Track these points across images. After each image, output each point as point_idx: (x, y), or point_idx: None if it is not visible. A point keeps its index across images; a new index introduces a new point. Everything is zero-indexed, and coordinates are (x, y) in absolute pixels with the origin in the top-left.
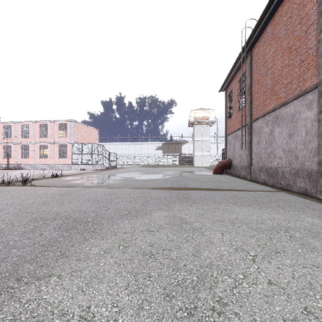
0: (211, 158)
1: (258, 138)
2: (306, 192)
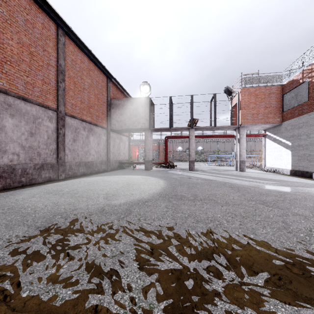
0: None
1: None
2: None
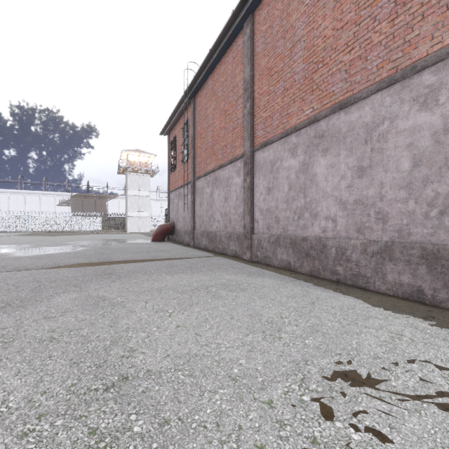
0: (152, 220)
1: (201, 199)
2: (236, 254)
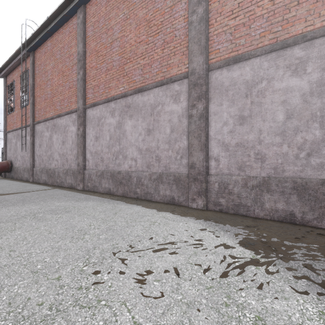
0: None
1: (40, 141)
2: (72, 186)
